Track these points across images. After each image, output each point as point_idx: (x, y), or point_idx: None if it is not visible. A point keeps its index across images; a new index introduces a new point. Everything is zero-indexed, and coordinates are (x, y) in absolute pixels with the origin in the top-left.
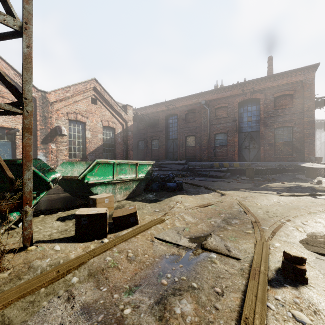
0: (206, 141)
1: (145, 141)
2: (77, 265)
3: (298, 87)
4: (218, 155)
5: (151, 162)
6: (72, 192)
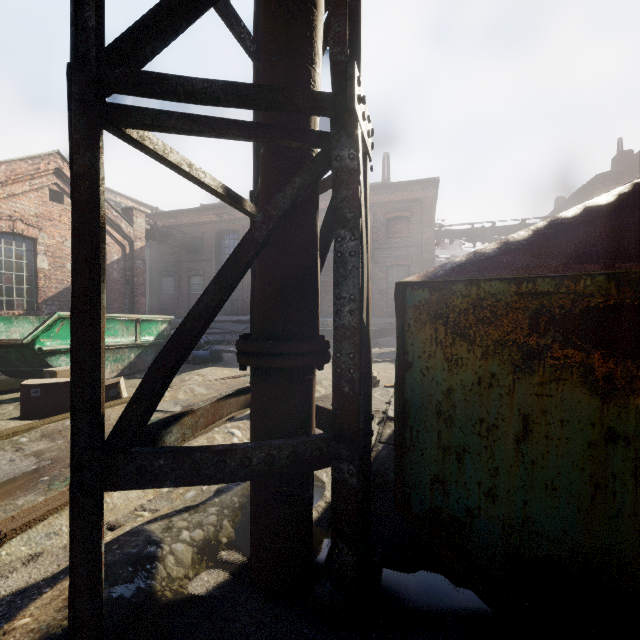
0: None
1: (177, 278)
2: (27, 429)
3: (416, 208)
4: None
5: (167, 318)
6: (10, 367)
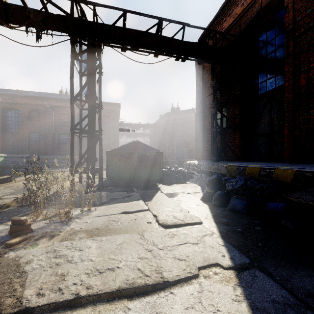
0: (51, 139)
1: None
2: None
3: (112, 113)
4: (61, 150)
5: (4, 155)
6: None
